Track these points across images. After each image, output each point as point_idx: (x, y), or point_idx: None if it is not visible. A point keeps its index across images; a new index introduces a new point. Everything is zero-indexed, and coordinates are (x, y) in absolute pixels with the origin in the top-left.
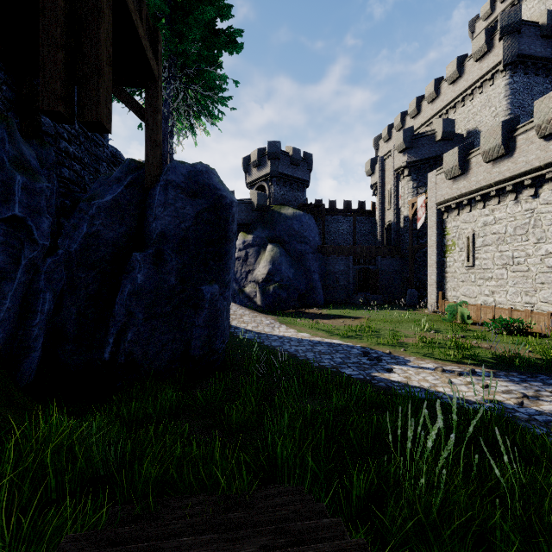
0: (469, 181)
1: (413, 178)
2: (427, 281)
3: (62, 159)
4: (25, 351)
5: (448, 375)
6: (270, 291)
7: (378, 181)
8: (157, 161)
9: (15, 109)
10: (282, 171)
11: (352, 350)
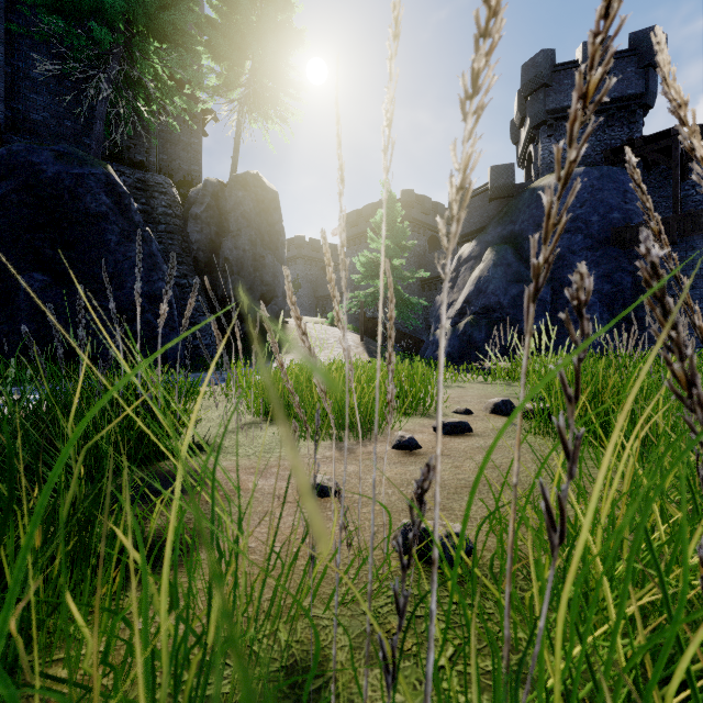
0: None
1: None
2: None
3: None
4: None
5: None
6: (458, 331)
7: None
8: None
9: None
10: (557, 105)
11: None
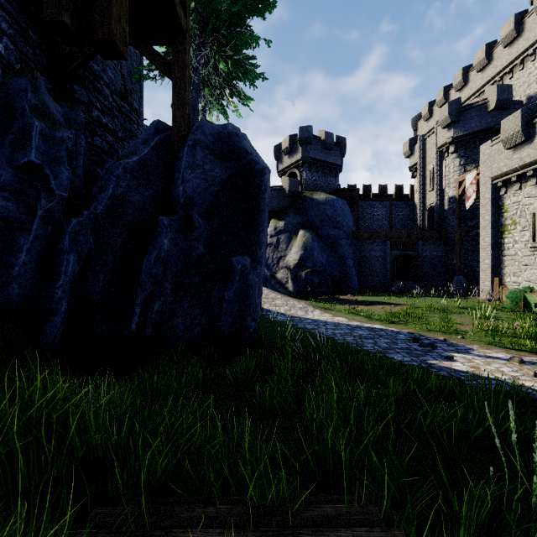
0: (536, 148)
1: (460, 154)
2: (477, 268)
3: (94, 127)
4: (48, 314)
5: (530, 367)
6: (302, 277)
7: (417, 162)
8: (185, 120)
9: (49, 75)
10: (314, 156)
11: (398, 335)
